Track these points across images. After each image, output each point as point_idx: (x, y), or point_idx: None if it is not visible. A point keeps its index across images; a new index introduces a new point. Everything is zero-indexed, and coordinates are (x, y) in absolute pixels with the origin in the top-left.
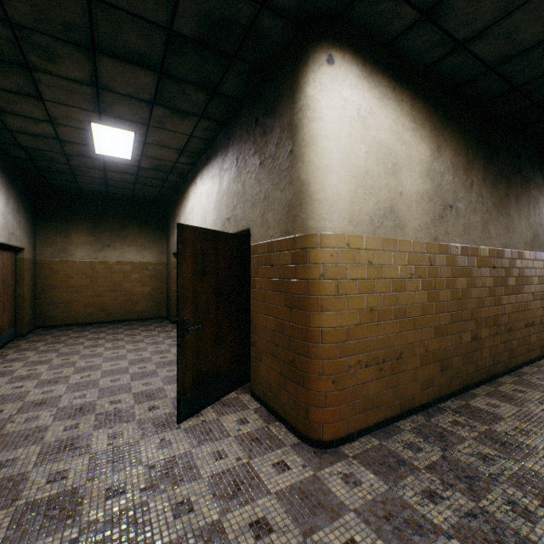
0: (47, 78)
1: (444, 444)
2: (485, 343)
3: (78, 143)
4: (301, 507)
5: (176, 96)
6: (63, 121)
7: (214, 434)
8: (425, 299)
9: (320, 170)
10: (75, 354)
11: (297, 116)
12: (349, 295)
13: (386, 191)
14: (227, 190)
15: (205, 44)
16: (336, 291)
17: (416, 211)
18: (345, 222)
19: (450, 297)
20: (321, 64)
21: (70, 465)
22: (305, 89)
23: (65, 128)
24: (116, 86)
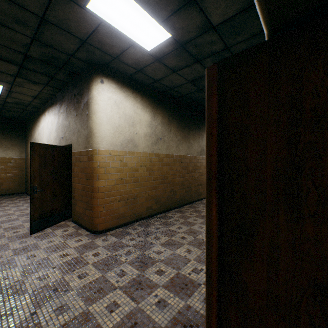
0: None
1: (147, 227)
2: (178, 192)
3: None
4: (82, 249)
5: (30, 76)
6: None
7: (50, 236)
8: (148, 175)
9: (98, 124)
10: None
11: (89, 101)
12: (111, 173)
13: (129, 133)
14: (62, 123)
15: (45, 62)
16: (105, 172)
17: (144, 140)
18: (109, 145)
19: (160, 174)
20: (98, 82)
21: None
22: (92, 91)
23: None
24: None
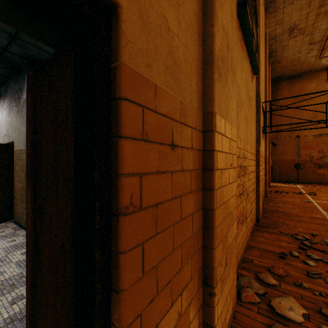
0: None
1: None
2: None
3: None
4: (12, 249)
5: None
6: None
7: None
8: None
9: None
10: None
11: None
12: None
13: None
14: (5, 119)
15: None
16: None
17: None
18: None
19: None
20: None
21: None
22: None
23: None
24: None
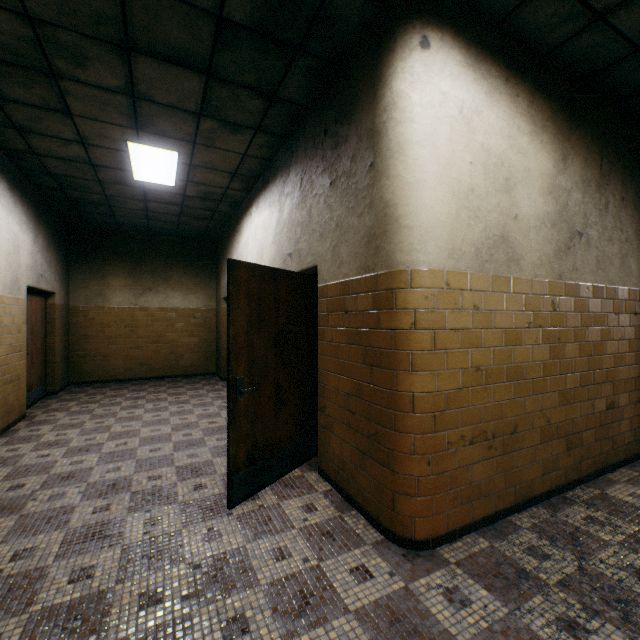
0: (75, 88)
1: (579, 551)
2: (624, 413)
3: (114, 167)
4: (391, 635)
5: (227, 104)
6: (95, 140)
7: (274, 525)
8: (547, 355)
9: (410, 187)
10: (110, 416)
11: (381, 119)
12: (449, 350)
13: (496, 214)
14: (288, 220)
15: (262, 34)
16: (432, 344)
17: (536, 240)
18: (444, 254)
19: (578, 352)
20: (413, 48)
21: (97, 559)
22: (391, 83)
23: (98, 150)
24: (155, 94)
